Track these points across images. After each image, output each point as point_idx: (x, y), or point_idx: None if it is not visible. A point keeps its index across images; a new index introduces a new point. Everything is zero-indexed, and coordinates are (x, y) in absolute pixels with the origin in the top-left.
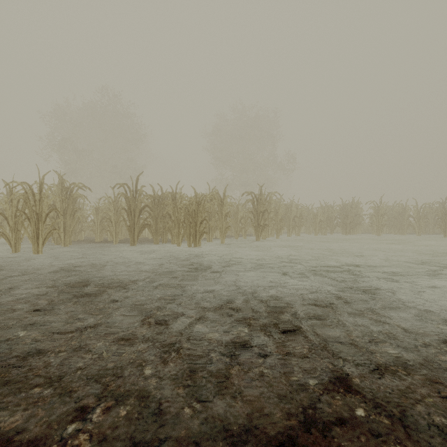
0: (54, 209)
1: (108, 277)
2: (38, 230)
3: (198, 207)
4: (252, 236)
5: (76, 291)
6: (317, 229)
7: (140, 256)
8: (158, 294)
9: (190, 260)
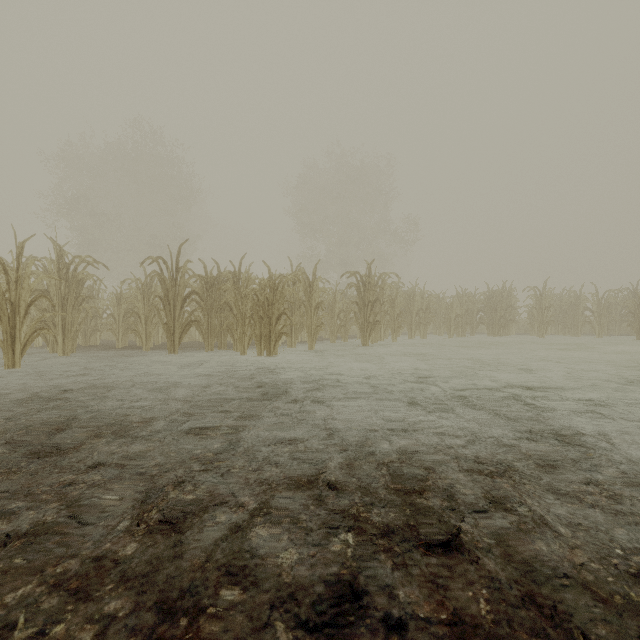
0: (42, 297)
1: (111, 411)
2: (13, 330)
3: (274, 293)
4: (356, 338)
5: (39, 442)
6: (452, 328)
7: (179, 372)
8: (190, 447)
9: (258, 378)
